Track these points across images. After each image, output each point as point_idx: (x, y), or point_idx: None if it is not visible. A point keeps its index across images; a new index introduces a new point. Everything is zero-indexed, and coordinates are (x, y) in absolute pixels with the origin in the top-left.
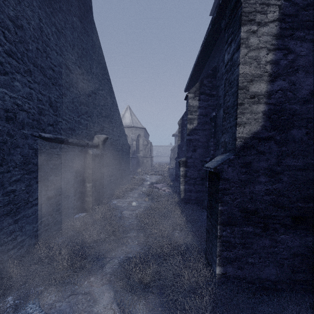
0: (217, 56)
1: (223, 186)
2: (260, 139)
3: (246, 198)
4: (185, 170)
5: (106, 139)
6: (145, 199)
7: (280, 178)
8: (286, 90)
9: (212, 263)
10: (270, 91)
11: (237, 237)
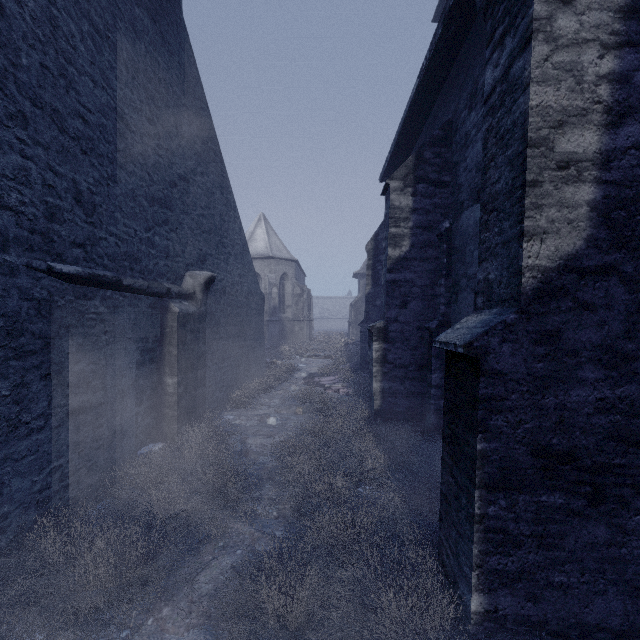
0: (453, 98)
1: (490, 391)
2: (582, 271)
3: (546, 422)
4: (383, 347)
5: (211, 280)
6: (296, 411)
7: (635, 370)
8: None
9: (459, 581)
10: (608, 151)
11: (525, 519)
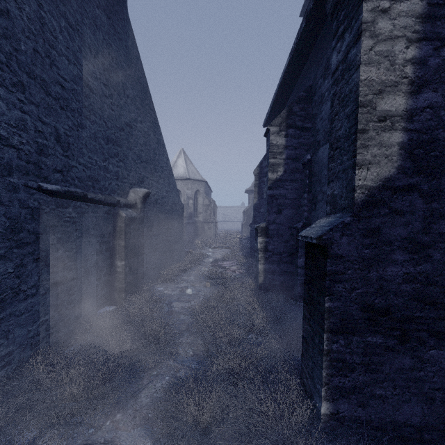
0: (313, 70)
1: (334, 268)
2: (395, 189)
3: (371, 289)
4: (265, 240)
5: (148, 194)
6: (205, 285)
7: (429, 254)
8: (439, 108)
9: (314, 395)
10: (412, 109)
11: (357, 352)
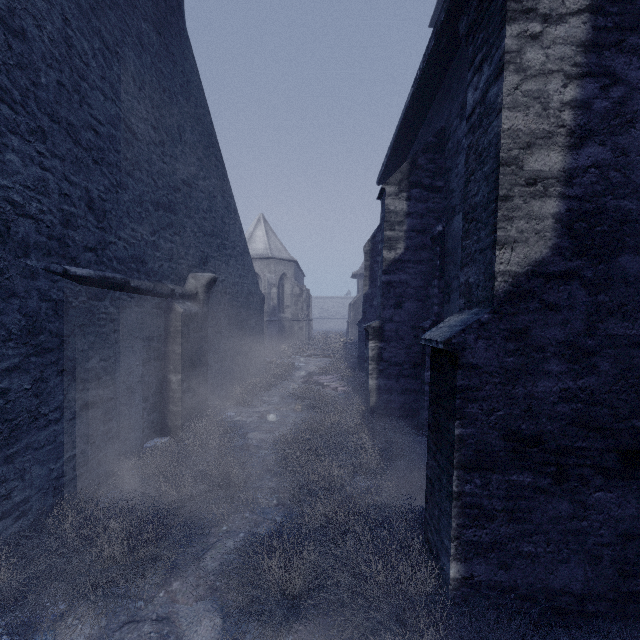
0: (446, 107)
1: (467, 382)
2: (548, 276)
3: (516, 410)
4: (378, 346)
5: (213, 281)
6: (295, 408)
7: (594, 364)
8: (608, 167)
9: (441, 554)
10: (571, 169)
11: (497, 496)
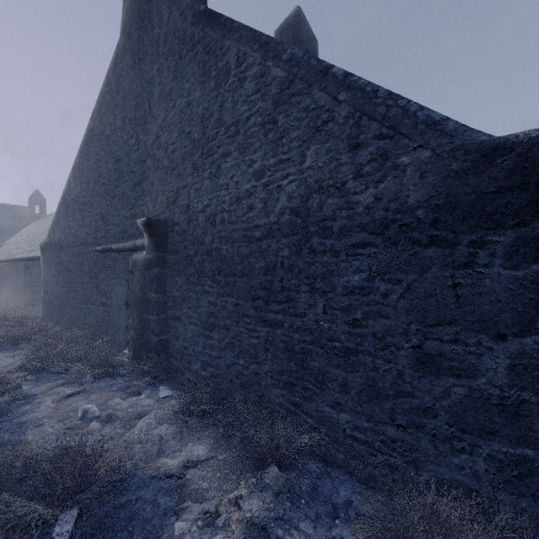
0: None
1: None
2: None
3: None
4: None
5: (144, 225)
6: None
7: None
8: None
9: None
10: None
11: None
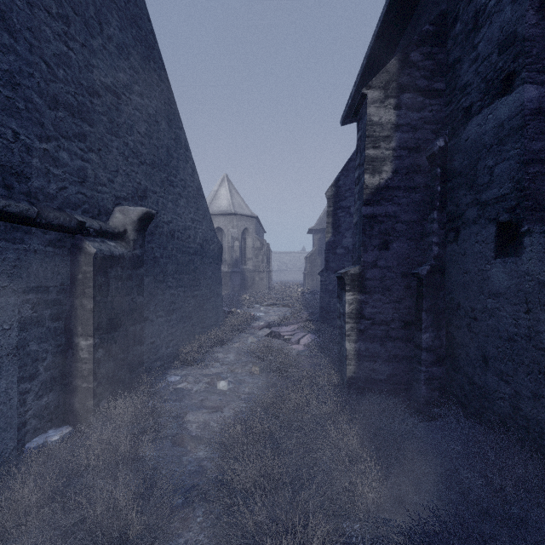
0: None
1: None
2: None
3: None
4: (358, 298)
5: (148, 217)
6: (252, 370)
7: None
8: None
9: None
10: None
11: None
